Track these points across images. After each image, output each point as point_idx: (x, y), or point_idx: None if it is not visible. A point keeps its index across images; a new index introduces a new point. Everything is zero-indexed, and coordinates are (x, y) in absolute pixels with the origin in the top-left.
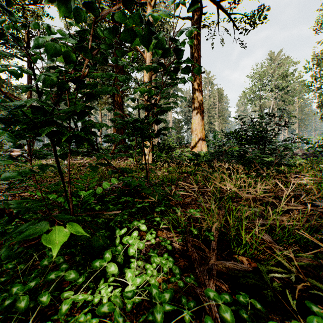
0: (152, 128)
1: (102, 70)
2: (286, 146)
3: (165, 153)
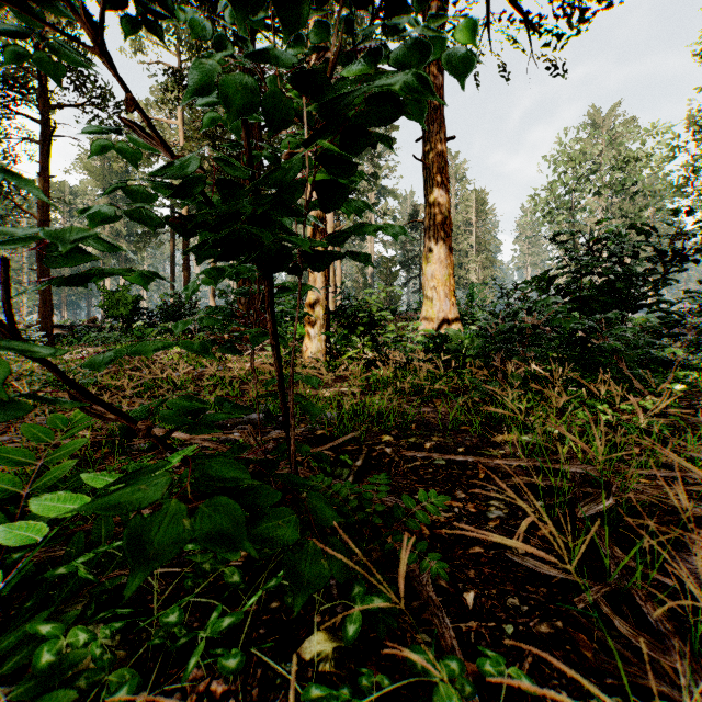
0: (326, 272)
1: (211, 139)
2: None
3: (360, 333)
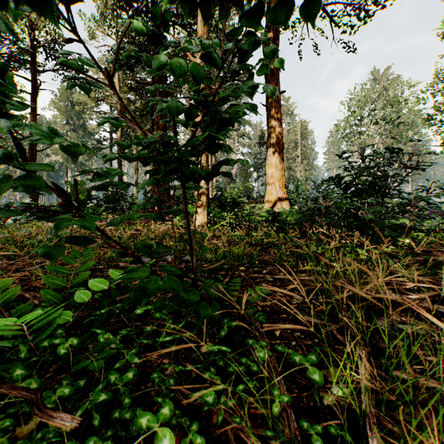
0: None
1: (136, 91)
2: (426, 199)
3: (228, 211)
